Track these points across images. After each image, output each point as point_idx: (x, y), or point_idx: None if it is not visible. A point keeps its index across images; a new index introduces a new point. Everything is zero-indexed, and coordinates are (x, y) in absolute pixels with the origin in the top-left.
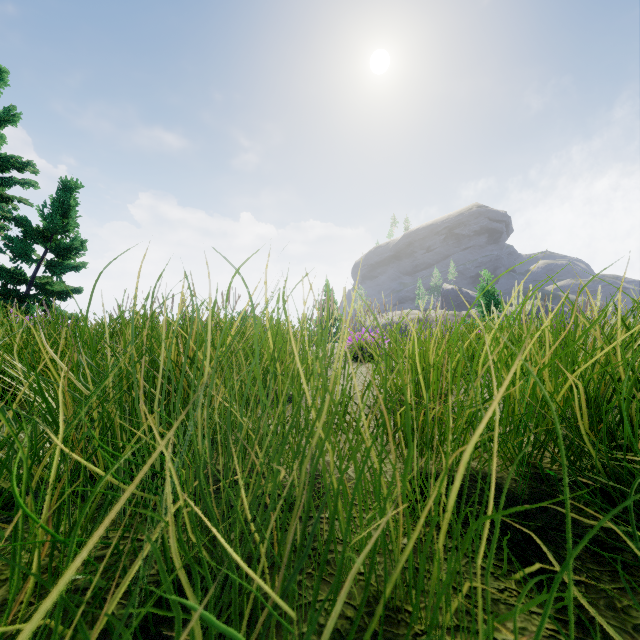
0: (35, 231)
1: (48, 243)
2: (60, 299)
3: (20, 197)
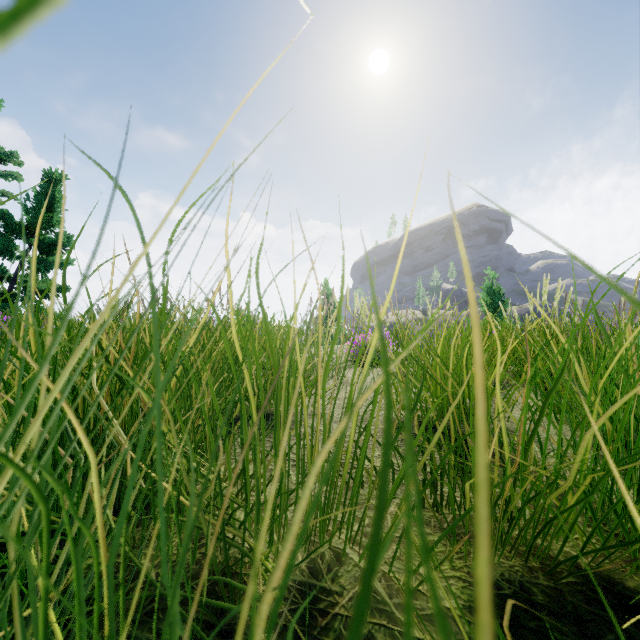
0: (18, 226)
1: (32, 238)
2: (45, 298)
3: (3, 190)
